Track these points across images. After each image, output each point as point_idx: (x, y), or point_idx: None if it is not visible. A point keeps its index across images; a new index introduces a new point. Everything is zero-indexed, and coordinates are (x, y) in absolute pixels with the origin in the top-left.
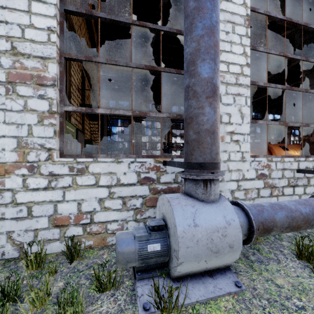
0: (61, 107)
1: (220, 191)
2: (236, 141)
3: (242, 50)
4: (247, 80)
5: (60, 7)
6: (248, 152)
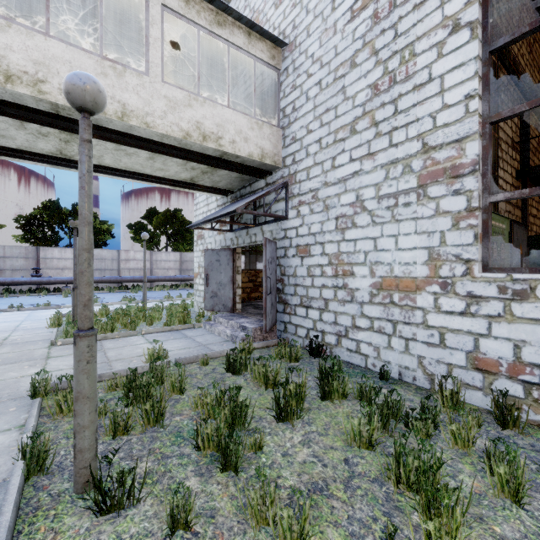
0: (484, 199)
1: None
2: None
3: None
4: None
5: (482, 53)
6: None
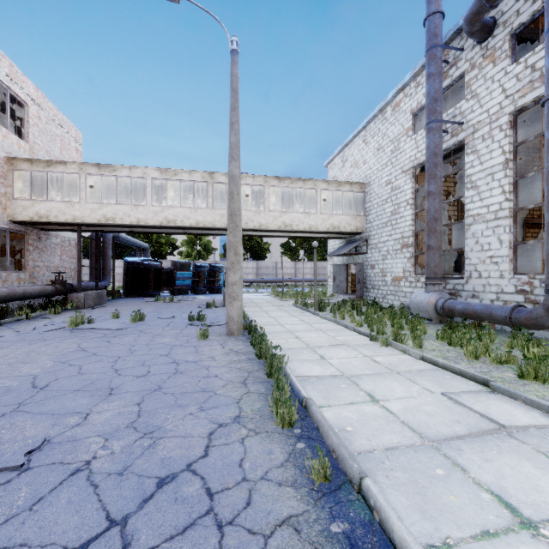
0: (415, 254)
1: (481, 298)
2: (495, 262)
3: (501, 190)
4: (505, 213)
5: (414, 212)
6: (506, 271)
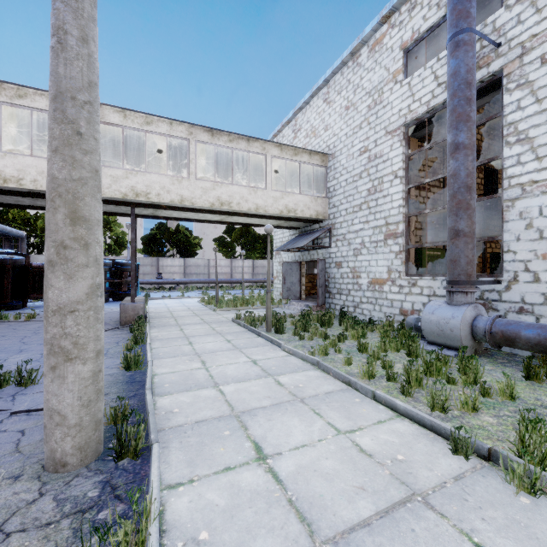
0: (406, 247)
1: (539, 315)
2: None
3: None
4: None
5: (405, 188)
6: None
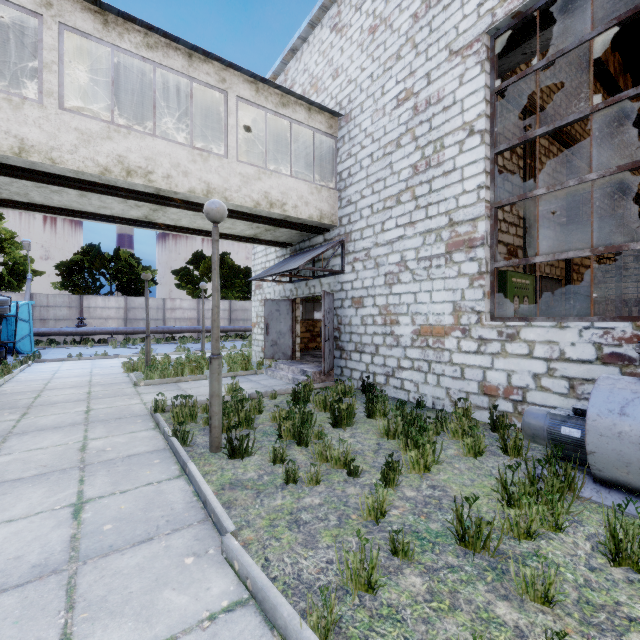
0: (491, 265)
1: None
2: None
3: None
4: None
5: (490, 154)
6: None
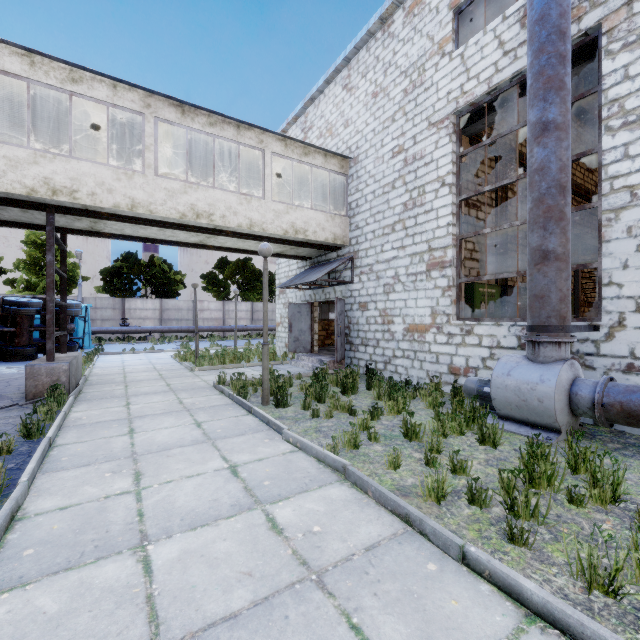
0: (457, 280)
1: None
2: None
3: None
4: None
5: (456, 200)
6: None
